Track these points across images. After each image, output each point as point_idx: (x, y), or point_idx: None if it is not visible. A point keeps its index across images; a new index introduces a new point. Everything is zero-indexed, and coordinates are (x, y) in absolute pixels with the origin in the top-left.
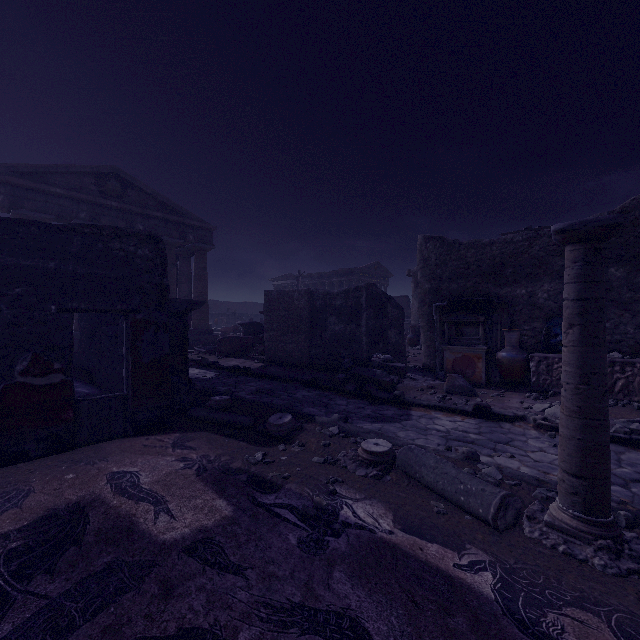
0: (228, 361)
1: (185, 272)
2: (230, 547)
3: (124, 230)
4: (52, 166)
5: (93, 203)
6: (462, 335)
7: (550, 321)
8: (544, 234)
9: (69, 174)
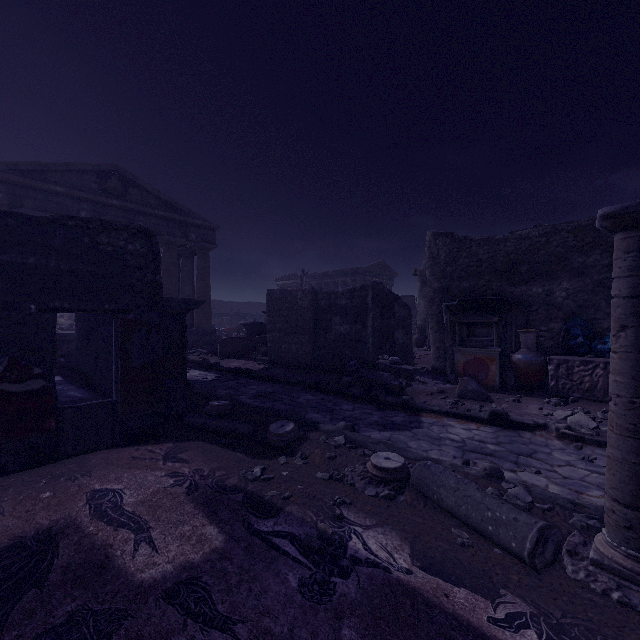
0: (230, 362)
1: (188, 272)
2: (218, 591)
3: (113, 223)
4: (52, 164)
5: (94, 201)
6: (474, 336)
7: (569, 321)
8: (562, 229)
9: (70, 172)
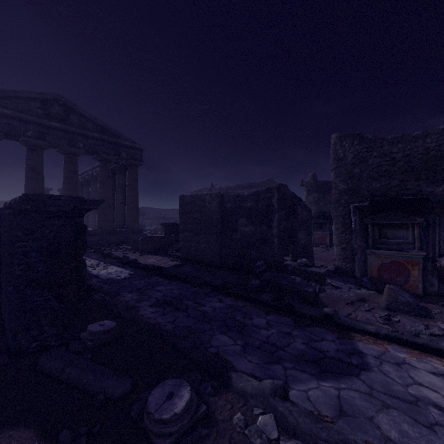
0: (147, 258)
1: (121, 184)
2: None
3: None
4: (1, 90)
5: (39, 124)
6: (385, 238)
7: None
8: None
9: (17, 99)
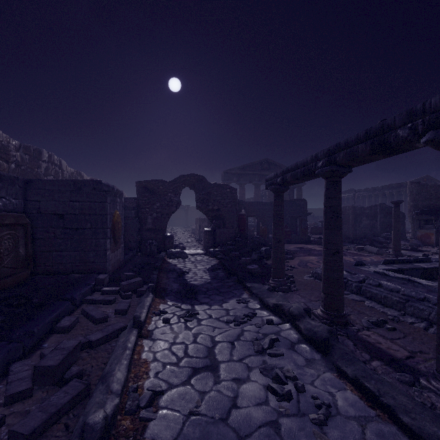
0: (316, 236)
1: (291, 197)
2: None
3: (298, 199)
4: (248, 164)
5: (259, 174)
6: (428, 225)
7: None
8: None
9: (252, 165)
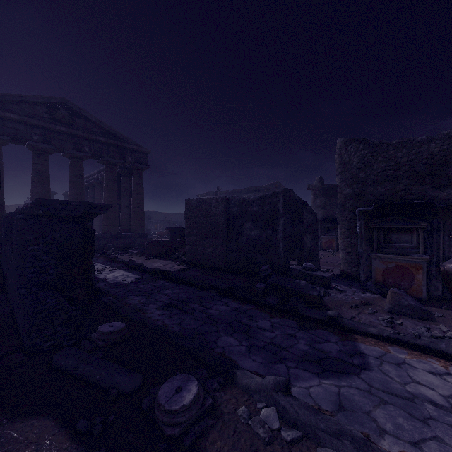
0: (153, 262)
1: (126, 187)
2: None
3: None
4: (7, 95)
5: (45, 128)
6: (390, 242)
7: None
8: None
9: (24, 103)
